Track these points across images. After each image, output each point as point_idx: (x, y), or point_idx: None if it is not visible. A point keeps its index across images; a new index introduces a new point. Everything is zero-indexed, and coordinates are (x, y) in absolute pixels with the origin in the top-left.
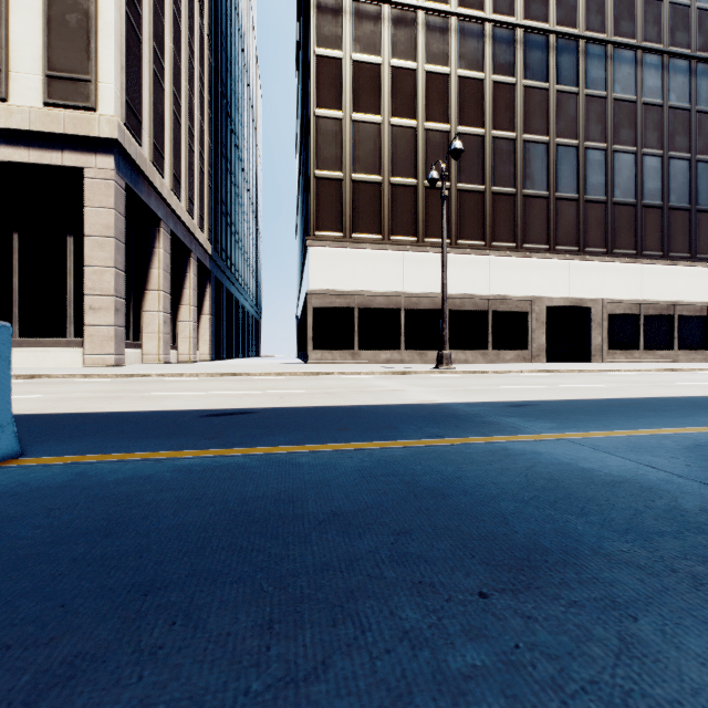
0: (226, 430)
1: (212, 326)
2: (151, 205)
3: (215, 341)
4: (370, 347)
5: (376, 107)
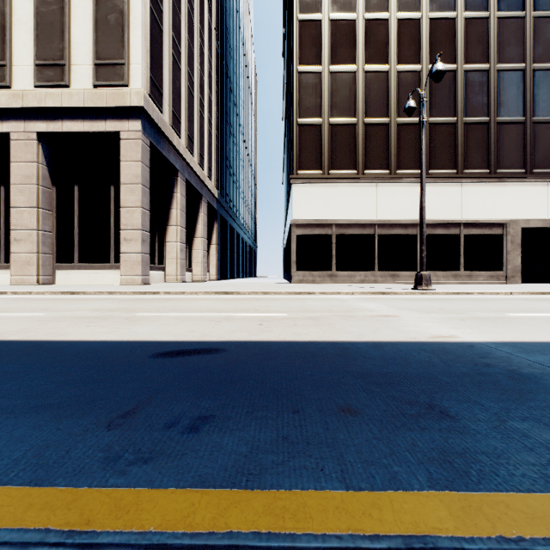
0: (156, 398)
1: (219, 254)
2: (170, 159)
3: (221, 265)
4: (345, 269)
5: (351, 58)
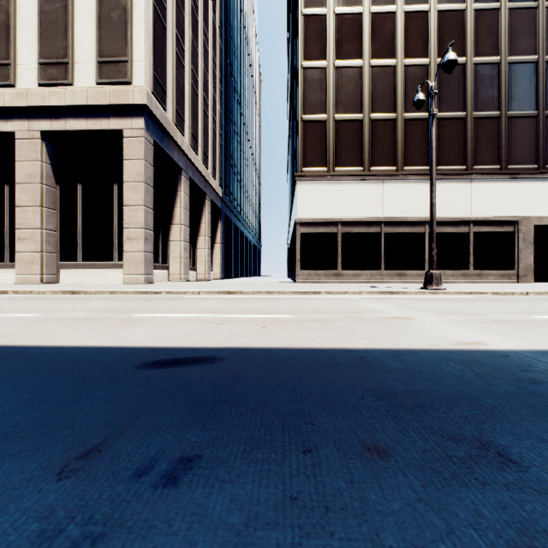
0: (131, 426)
1: (223, 253)
2: (173, 157)
3: (225, 264)
4: (351, 268)
5: (357, 52)
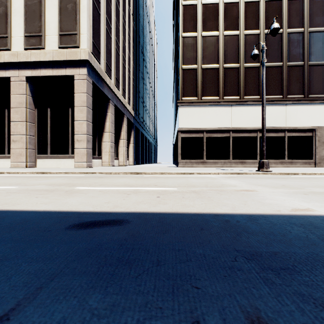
0: (45, 289)
1: (134, 149)
2: (105, 92)
3: (136, 156)
4: (212, 158)
5: (215, 27)
